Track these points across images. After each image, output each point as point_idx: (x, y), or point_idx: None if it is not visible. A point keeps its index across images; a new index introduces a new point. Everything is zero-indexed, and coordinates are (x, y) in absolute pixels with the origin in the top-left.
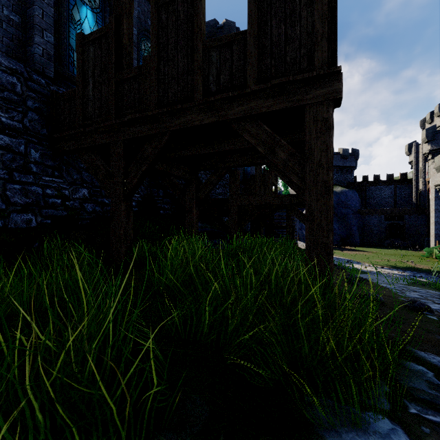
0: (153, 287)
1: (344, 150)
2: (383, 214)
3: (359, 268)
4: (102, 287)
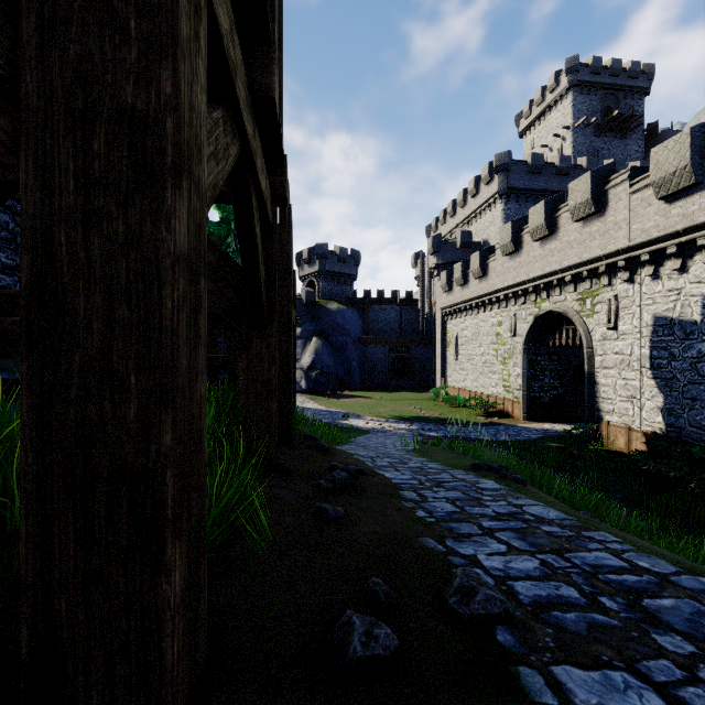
0: None
1: (341, 249)
2: (388, 345)
3: (360, 425)
4: None
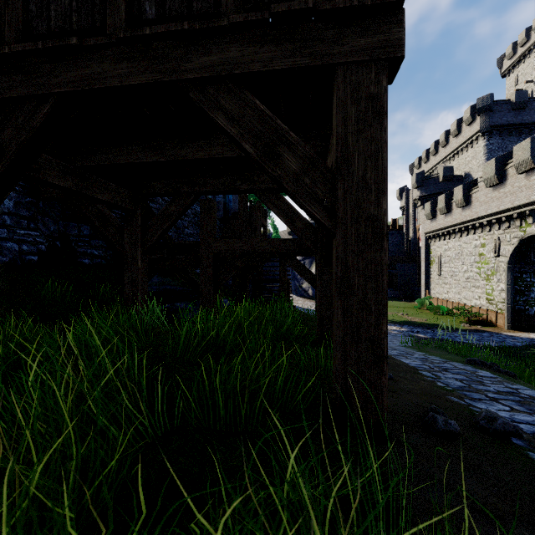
0: None
1: None
2: None
3: None
4: None
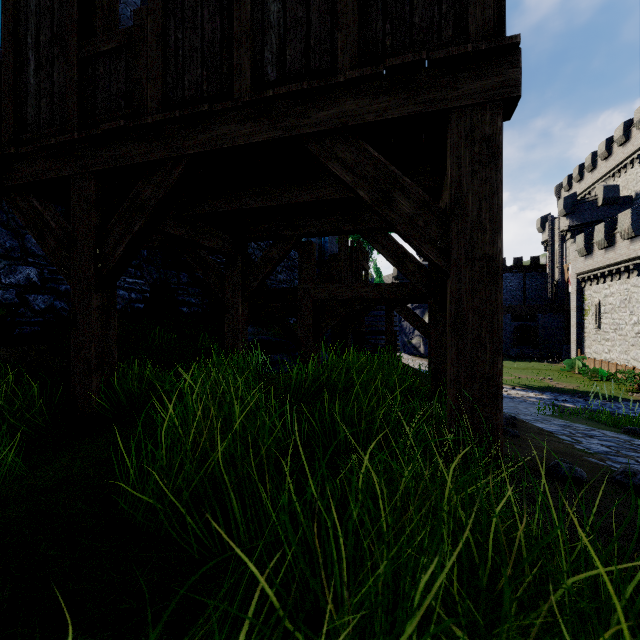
0: (126, 495)
1: None
2: (510, 313)
3: None
4: (3, 496)
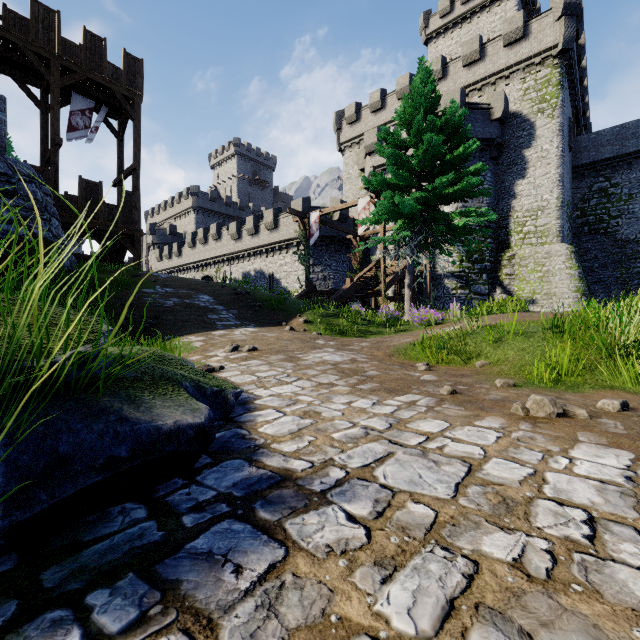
0: None
1: None
2: None
3: None
4: None
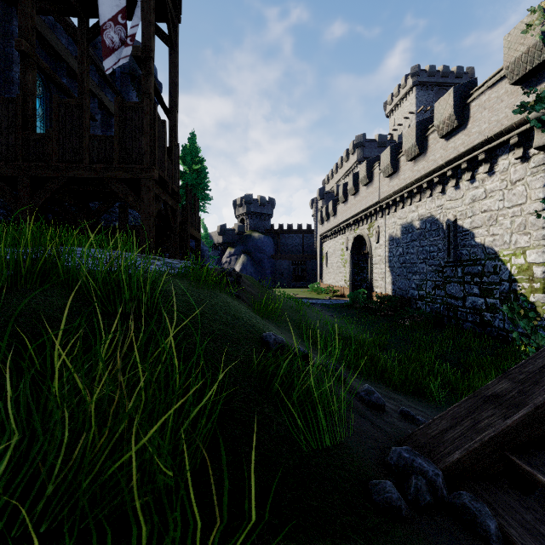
0: None
1: (262, 197)
2: (291, 259)
3: None
4: None
